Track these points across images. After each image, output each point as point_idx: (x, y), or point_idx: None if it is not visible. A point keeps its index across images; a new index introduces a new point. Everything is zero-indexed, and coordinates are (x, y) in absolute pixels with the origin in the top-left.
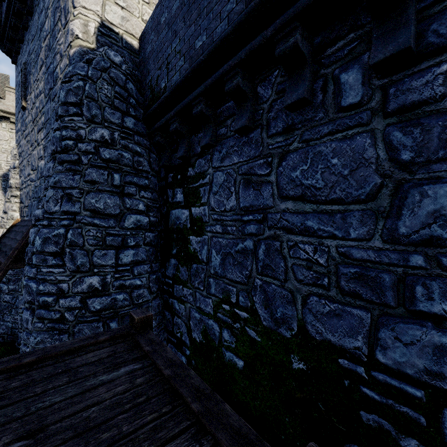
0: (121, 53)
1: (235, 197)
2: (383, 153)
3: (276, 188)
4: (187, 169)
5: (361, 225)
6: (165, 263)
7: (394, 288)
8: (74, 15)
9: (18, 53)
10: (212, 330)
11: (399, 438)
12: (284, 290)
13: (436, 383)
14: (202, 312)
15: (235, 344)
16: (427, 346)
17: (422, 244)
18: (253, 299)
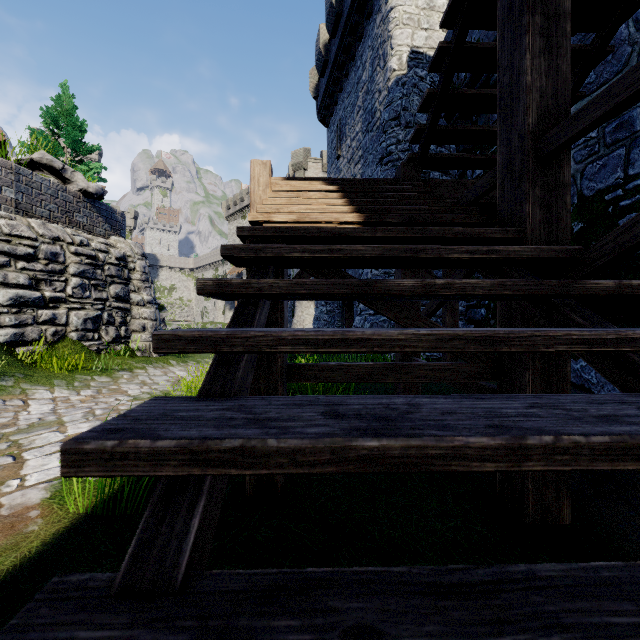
0: (425, 68)
1: None
2: (632, 29)
3: None
4: None
5: None
6: None
7: (638, 117)
8: (392, 55)
9: (332, 116)
10: None
11: None
12: None
13: None
14: None
15: None
16: None
17: None
18: None
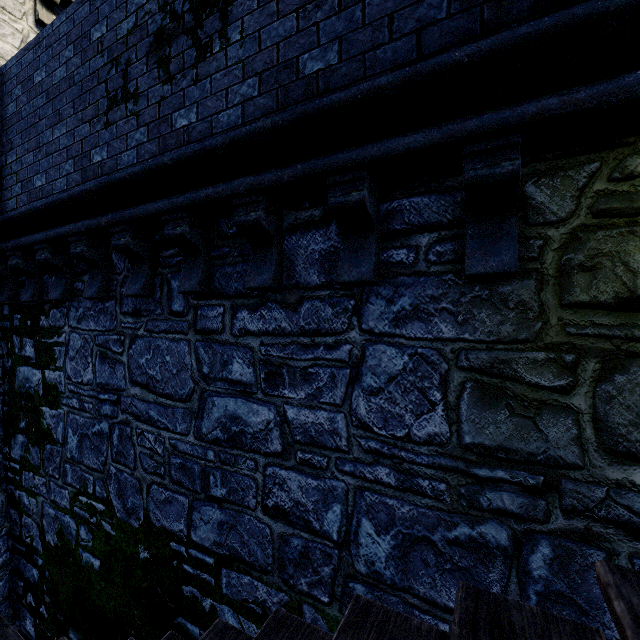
0: None
1: (92, 369)
2: (195, 363)
3: (128, 370)
4: (39, 316)
5: (183, 422)
6: (9, 440)
7: (200, 477)
8: None
9: None
10: (69, 528)
11: (203, 601)
12: (134, 478)
13: (219, 550)
14: (57, 507)
15: (92, 542)
16: (215, 523)
17: (213, 443)
18: (108, 489)
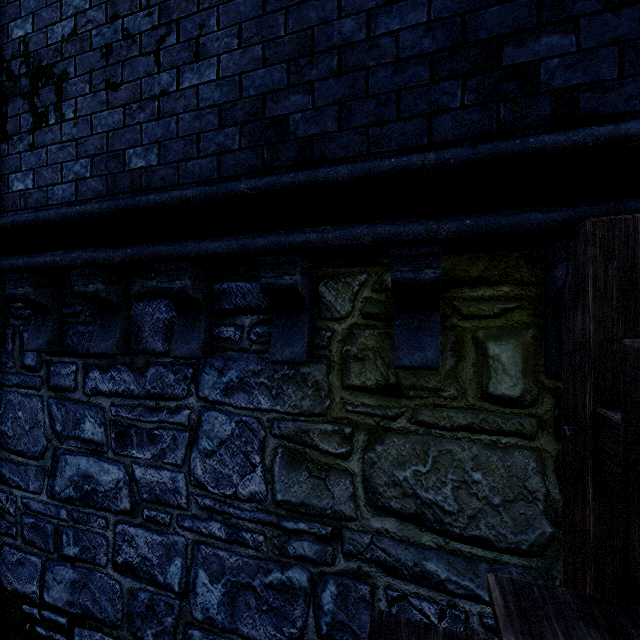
0: None
1: None
2: (48, 420)
3: None
4: None
5: (36, 480)
6: None
7: (53, 536)
8: None
9: None
10: None
11: None
12: None
13: (72, 609)
14: None
15: None
16: (68, 582)
17: (66, 501)
18: None
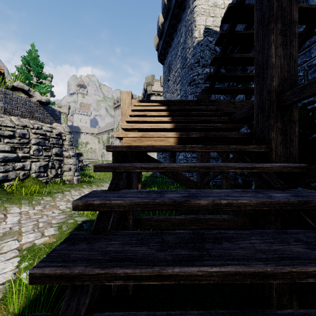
0: (212, 36)
1: None
2: None
3: None
4: None
5: (315, 51)
6: None
7: None
8: (195, 30)
9: (165, 59)
10: None
11: None
12: None
13: None
14: None
15: None
16: None
17: None
18: None
